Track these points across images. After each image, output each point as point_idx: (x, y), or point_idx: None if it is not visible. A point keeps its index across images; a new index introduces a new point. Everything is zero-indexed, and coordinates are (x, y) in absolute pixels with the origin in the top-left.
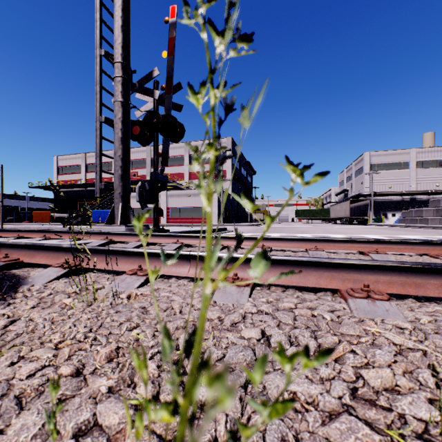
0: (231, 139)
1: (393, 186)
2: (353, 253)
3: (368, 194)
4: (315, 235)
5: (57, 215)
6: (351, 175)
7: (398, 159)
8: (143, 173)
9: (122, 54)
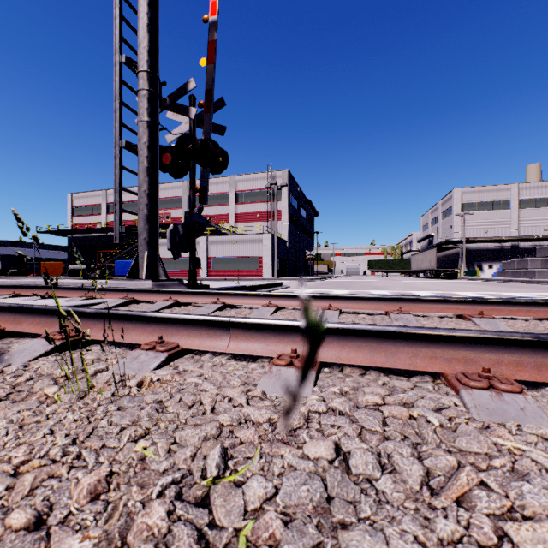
0: (288, 172)
1: (490, 230)
2: (449, 316)
3: (459, 240)
4: (394, 292)
5: (72, 266)
6: (437, 217)
7: (496, 197)
8: (179, 214)
9: (148, 61)
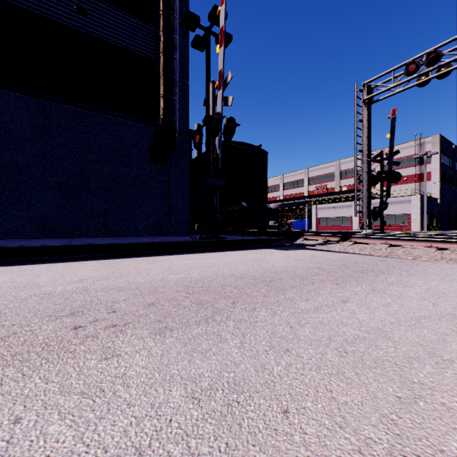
0: (438, 136)
1: None
2: None
3: None
4: None
5: None
6: None
7: None
8: (332, 185)
9: (367, 149)
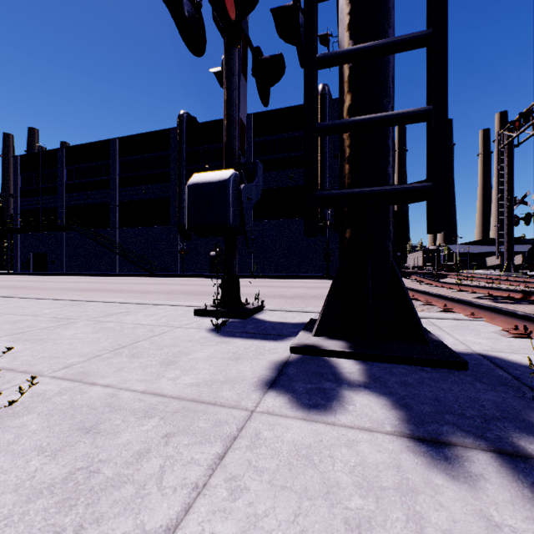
0: None
1: None
2: None
3: None
4: None
5: None
6: None
7: None
8: None
9: (506, 194)
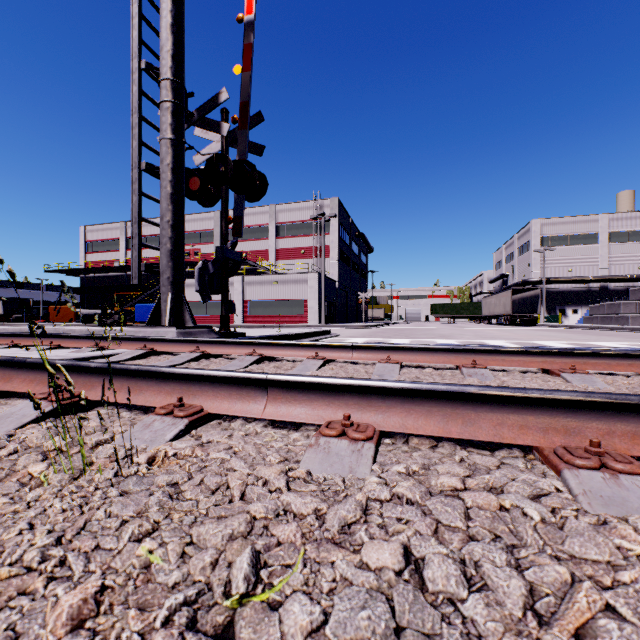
0: (337, 200)
1: (574, 268)
2: (533, 371)
3: (538, 281)
4: (463, 342)
5: (85, 311)
6: (512, 253)
7: (582, 230)
8: (210, 250)
9: (172, 68)
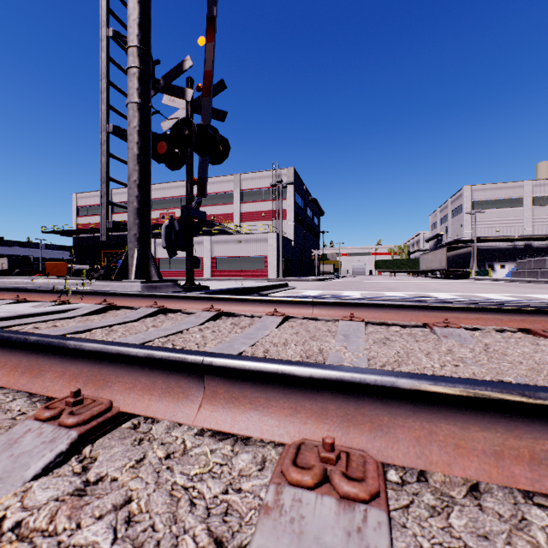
0: (293, 169)
1: (502, 229)
2: (508, 329)
3: (469, 239)
4: (410, 294)
5: (76, 266)
6: (446, 216)
7: (508, 195)
8: None
9: (139, 36)
